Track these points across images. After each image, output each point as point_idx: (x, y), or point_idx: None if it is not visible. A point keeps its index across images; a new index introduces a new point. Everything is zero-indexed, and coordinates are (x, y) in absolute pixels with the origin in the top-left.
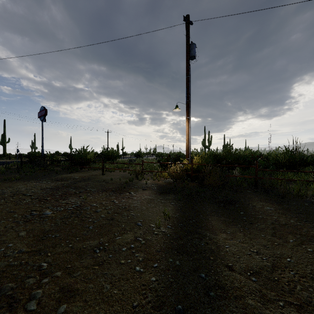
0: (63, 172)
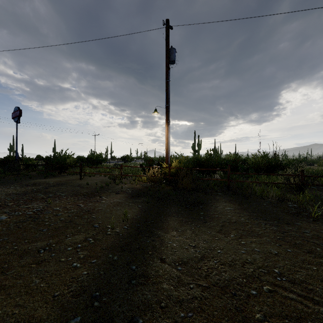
0: (38, 177)
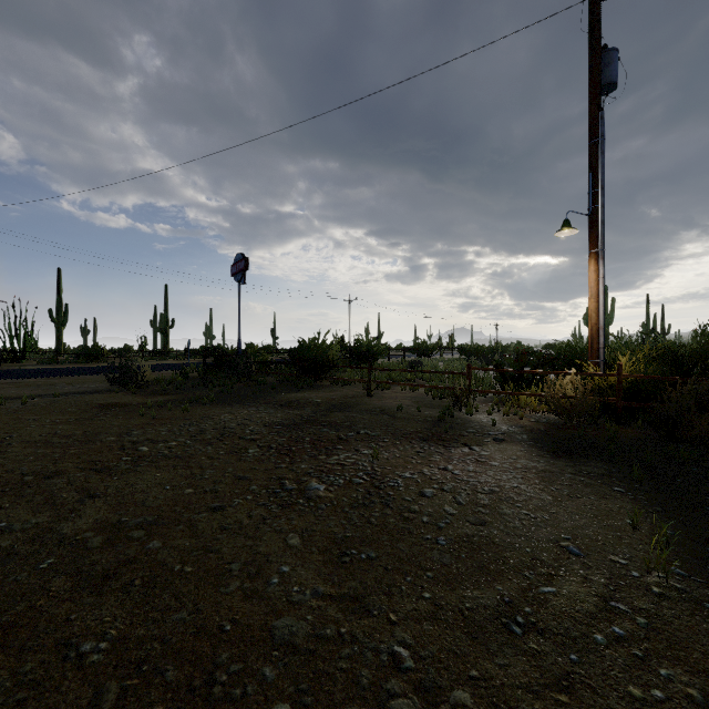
0: (284, 388)
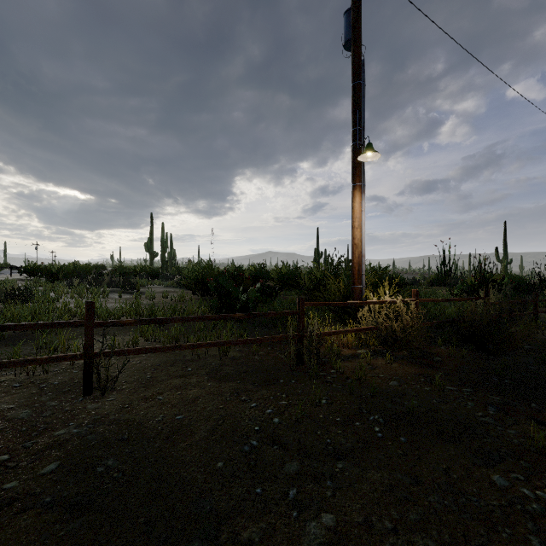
0: None
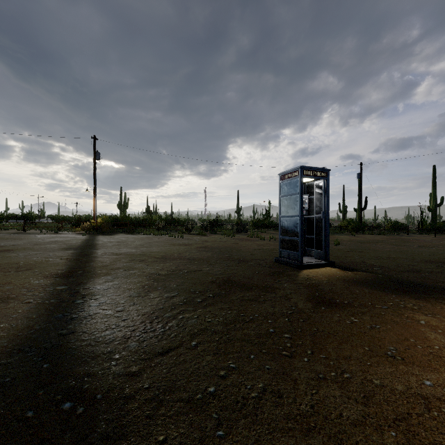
0: None
